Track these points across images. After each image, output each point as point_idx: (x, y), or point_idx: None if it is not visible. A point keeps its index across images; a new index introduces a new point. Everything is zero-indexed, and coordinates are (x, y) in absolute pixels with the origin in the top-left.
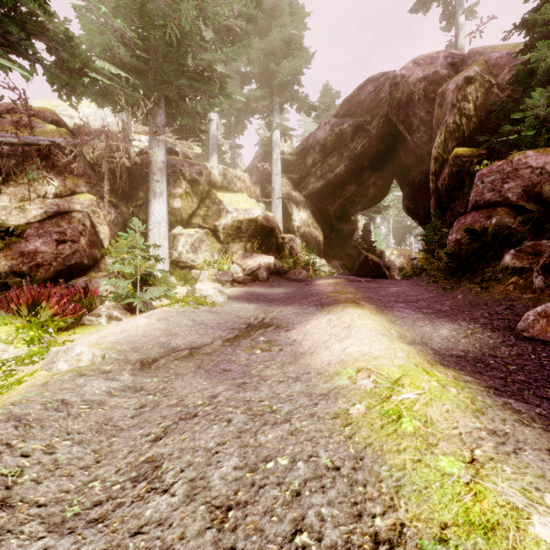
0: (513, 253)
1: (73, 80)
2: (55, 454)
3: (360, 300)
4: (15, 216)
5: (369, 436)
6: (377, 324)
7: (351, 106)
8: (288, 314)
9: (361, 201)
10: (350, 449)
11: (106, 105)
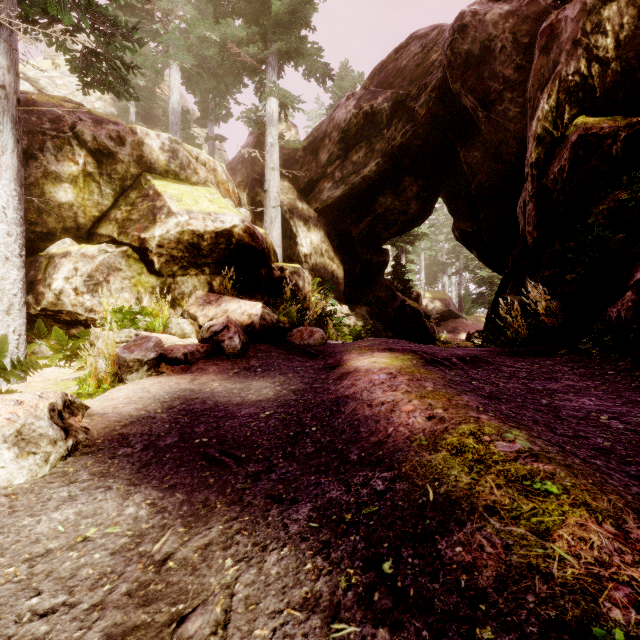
0: None
1: None
2: None
3: None
4: None
5: None
6: None
7: (385, 75)
8: None
9: (398, 220)
10: None
11: None
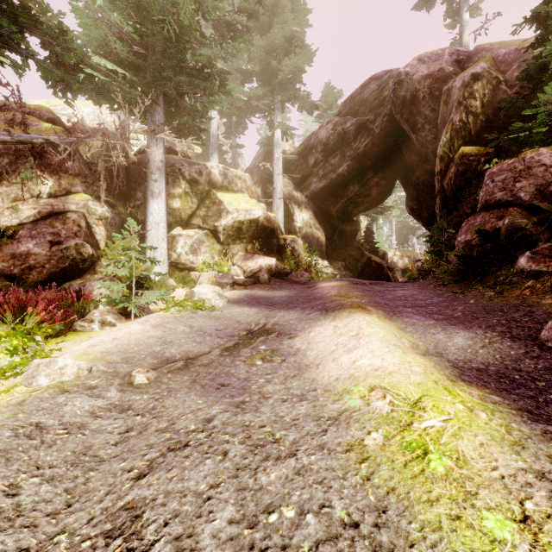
0: (528, 255)
1: (68, 76)
2: (19, 496)
3: (367, 305)
4: (7, 216)
5: (390, 478)
6: (387, 332)
7: (353, 104)
8: (290, 320)
9: (364, 201)
10: (369, 495)
11: (102, 102)
